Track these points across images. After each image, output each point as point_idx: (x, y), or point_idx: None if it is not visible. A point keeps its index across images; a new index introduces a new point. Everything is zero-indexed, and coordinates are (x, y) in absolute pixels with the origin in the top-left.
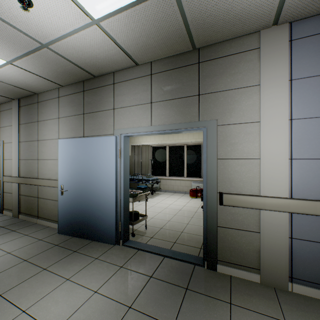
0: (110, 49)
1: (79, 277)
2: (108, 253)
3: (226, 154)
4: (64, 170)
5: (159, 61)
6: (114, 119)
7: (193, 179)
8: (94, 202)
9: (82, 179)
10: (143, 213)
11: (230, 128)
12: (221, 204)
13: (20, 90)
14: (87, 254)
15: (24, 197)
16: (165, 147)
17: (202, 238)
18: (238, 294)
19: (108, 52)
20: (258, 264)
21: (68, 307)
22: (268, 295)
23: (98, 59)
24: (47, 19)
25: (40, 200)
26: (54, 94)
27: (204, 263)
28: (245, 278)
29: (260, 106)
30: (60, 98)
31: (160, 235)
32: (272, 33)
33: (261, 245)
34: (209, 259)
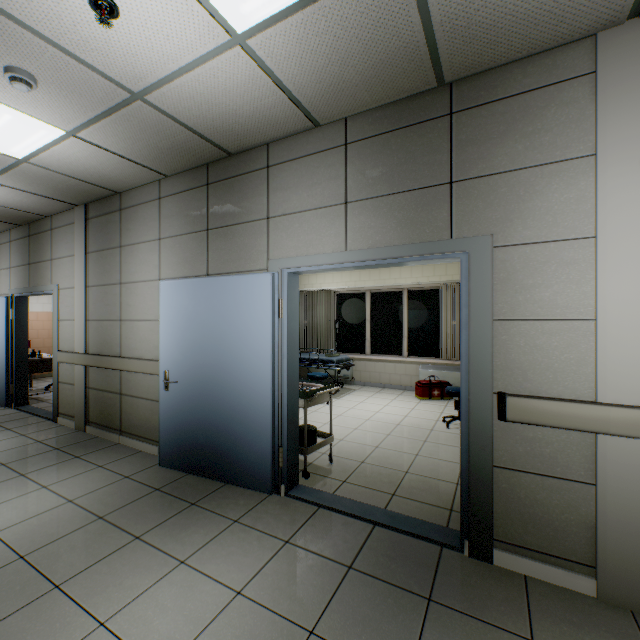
0: (263, 95)
1: (205, 558)
2: (258, 511)
3: (513, 309)
4: (170, 341)
5: (362, 115)
6: (269, 238)
7: (423, 360)
8: (229, 406)
9: (205, 359)
10: (322, 429)
11: (524, 253)
12: (502, 418)
13: (88, 188)
14: (216, 511)
15: (95, 392)
16: (362, 295)
17: (451, 488)
18: (548, 621)
19: (259, 103)
20: (592, 554)
21: (187, 621)
22: (619, 629)
23: (238, 117)
24: (145, 41)
25: (124, 399)
26: (151, 192)
27: (462, 543)
28: (559, 584)
29: (596, 203)
30: (162, 201)
31: (362, 478)
32: (626, 36)
33: (598, 513)
34: (474, 537)
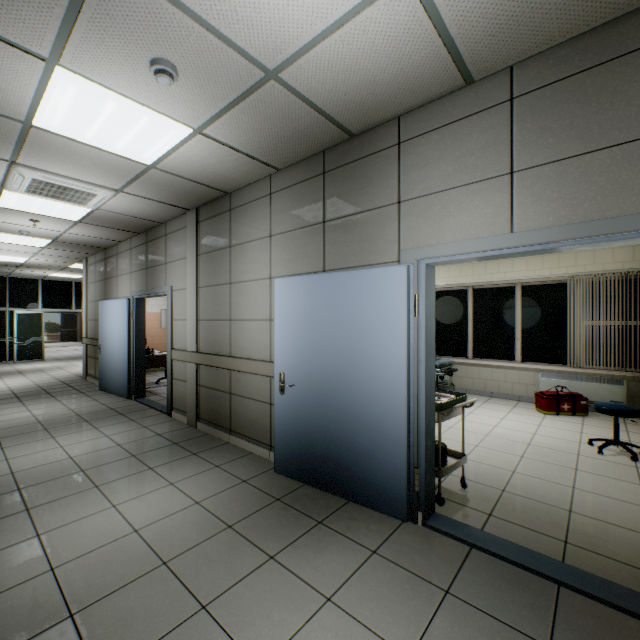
0: (415, 49)
1: (353, 599)
2: (396, 542)
3: None
4: (285, 342)
5: (537, 58)
6: (400, 225)
7: (543, 367)
8: (352, 415)
9: (324, 362)
10: None
11: None
12: None
13: (202, 190)
14: (348, 536)
15: (205, 390)
16: (463, 292)
17: None
18: None
19: (406, 61)
20: None
21: None
22: None
23: (375, 86)
24: None
25: (234, 398)
26: (262, 189)
27: None
28: None
29: None
30: (273, 196)
31: (511, 512)
32: None
33: None
34: None
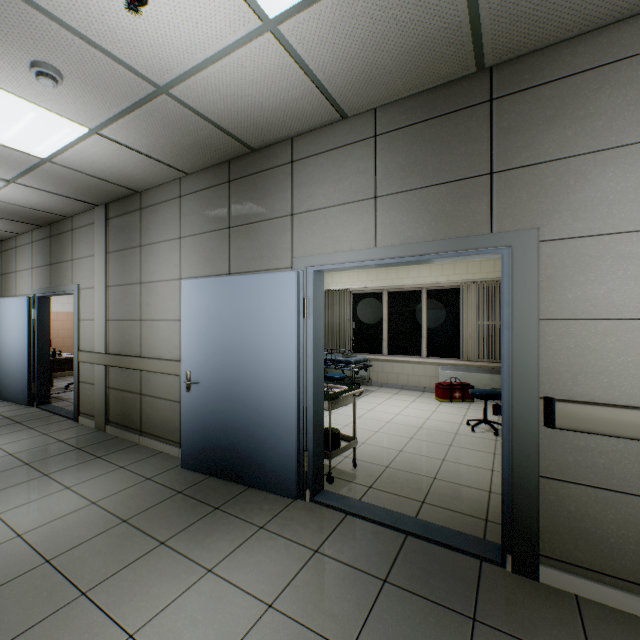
0: (291, 86)
1: (232, 567)
2: (283, 518)
3: (562, 308)
4: (192, 341)
5: (393, 105)
6: (293, 235)
7: (442, 361)
8: (251, 408)
9: (227, 360)
10: (342, 431)
11: (574, 247)
12: (550, 425)
13: (109, 187)
14: (241, 517)
15: (115, 392)
16: (379, 294)
17: (483, 496)
18: None
19: (286, 94)
20: None
21: (218, 636)
22: None
23: (264, 110)
24: (173, 30)
25: (144, 399)
26: (172, 191)
27: (504, 558)
28: (615, 606)
29: None
30: (182, 199)
31: (388, 483)
32: None
33: None
34: (517, 551)
